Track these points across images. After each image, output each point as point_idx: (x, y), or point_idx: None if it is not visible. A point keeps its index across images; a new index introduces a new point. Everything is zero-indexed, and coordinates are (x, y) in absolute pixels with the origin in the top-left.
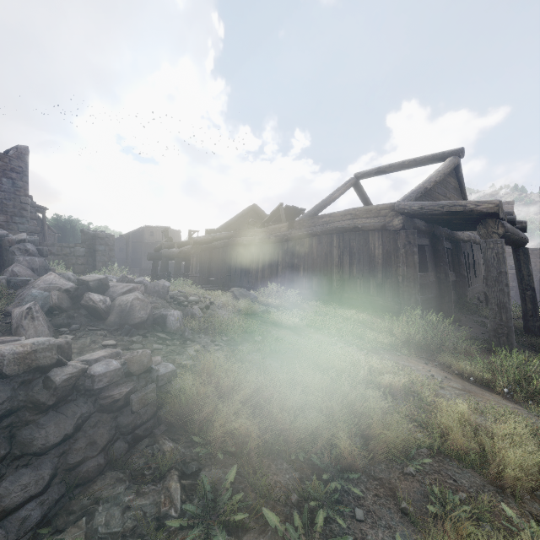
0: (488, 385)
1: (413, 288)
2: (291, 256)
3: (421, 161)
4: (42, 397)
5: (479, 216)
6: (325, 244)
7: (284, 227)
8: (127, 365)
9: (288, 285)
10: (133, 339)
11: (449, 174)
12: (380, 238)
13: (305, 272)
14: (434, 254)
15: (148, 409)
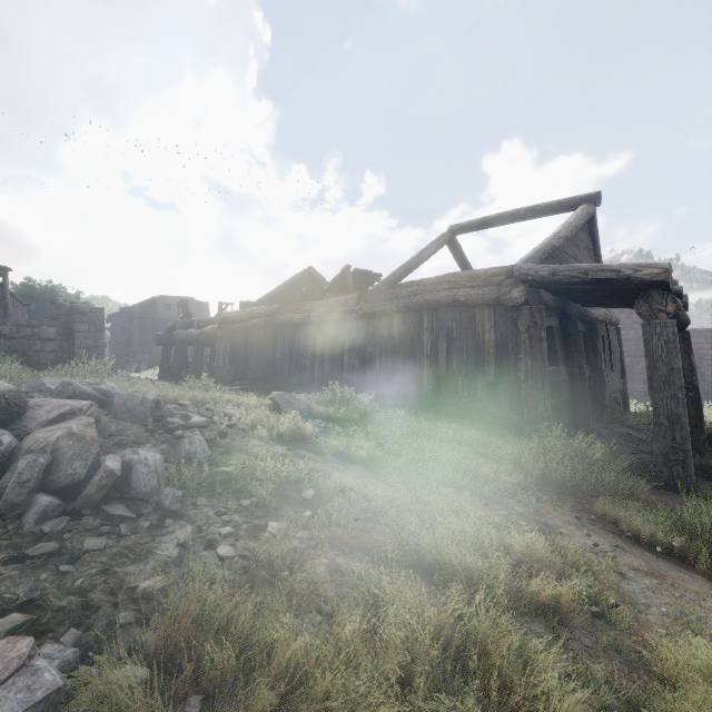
0: (682, 556)
1: (541, 390)
2: (362, 342)
3: (542, 210)
4: None
5: (639, 286)
6: (411, 324)
7: (352, 299)
8: None
9: (357, 383)
10: (44, 528)
11: (581, 228)
12: (493, 317)
13: (383, 364)
14: (565, 340)
15: None
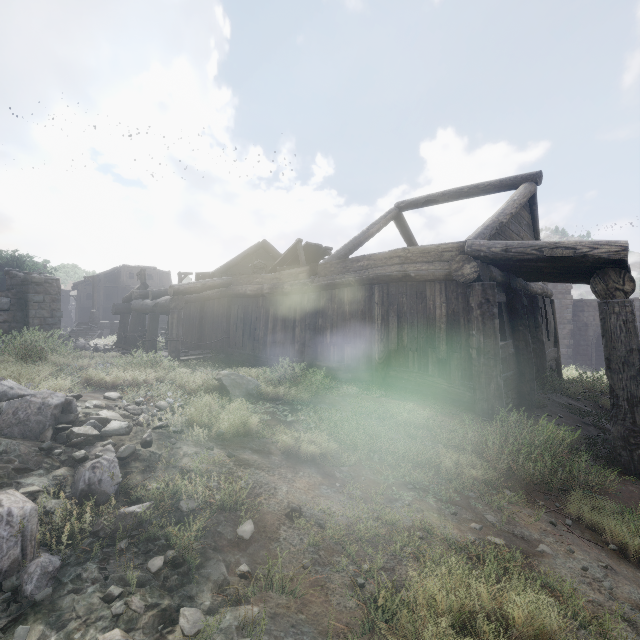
0: None
1: (494, 367)
2: (313, 315)
3: (485, 188)
4: None
5: (596, 264)
6: (362, 298)
7: (304, 272)
8: None
9: (309, 355)
10: None
11: (523, 205)
12: (444, 292)
13: (334, 337)
14: (511, 314)
15: None
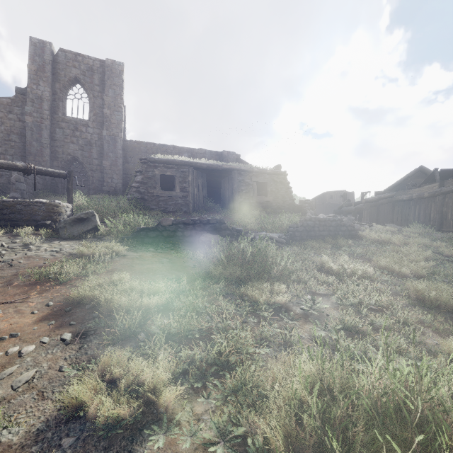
0: None
1: None
2: (440, 206)
3: None
4: (342, 224)
5: None
6: None
7: (436, 186)
8: (351, 225)
9: (437, 226)
10: None
11: None
12: None
13: (452, 216)
14: None
15: (354, 234)
